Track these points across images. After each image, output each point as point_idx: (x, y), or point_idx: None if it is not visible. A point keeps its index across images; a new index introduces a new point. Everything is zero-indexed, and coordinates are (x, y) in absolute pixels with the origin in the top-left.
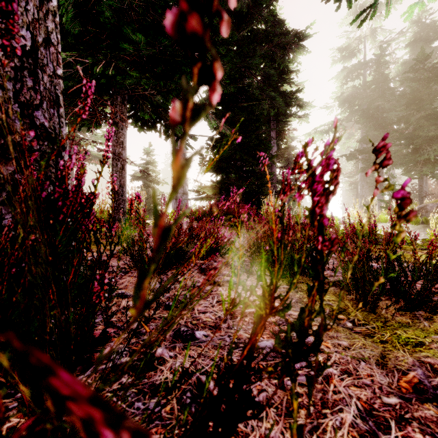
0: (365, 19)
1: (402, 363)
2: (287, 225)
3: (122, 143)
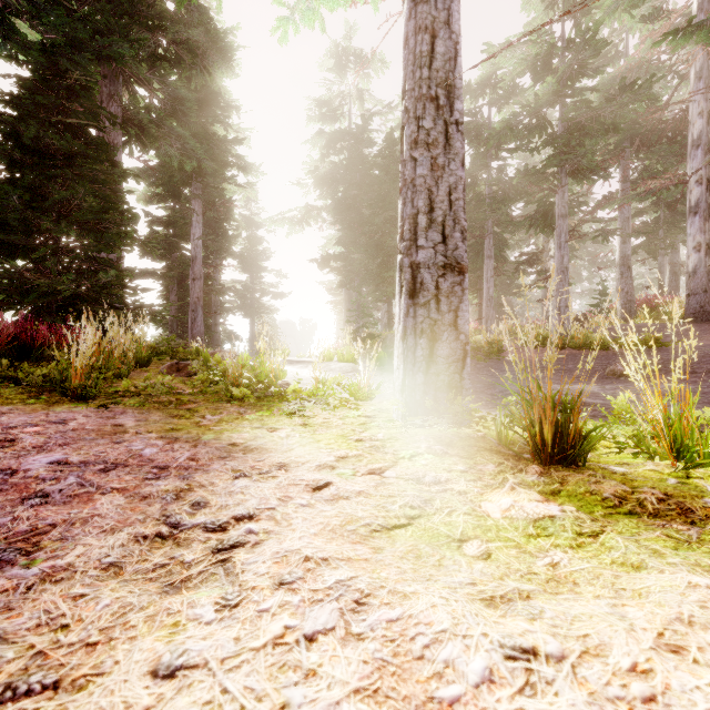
0: None
1: None
2: None
3: None
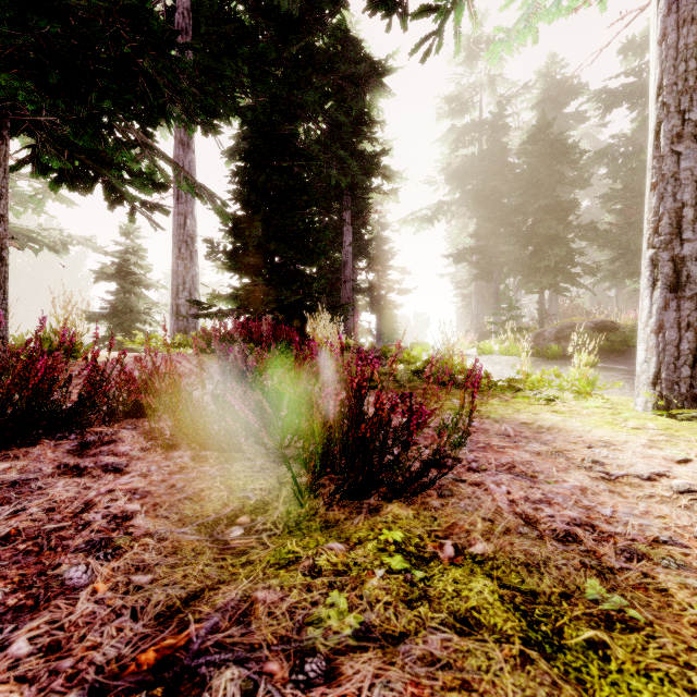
0: (429, 51)
1: (204, 608)
2: None
3: None
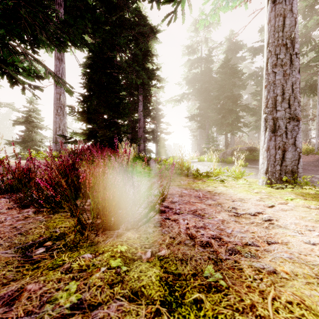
0: (170, 20)
1: None
2: None
3: None
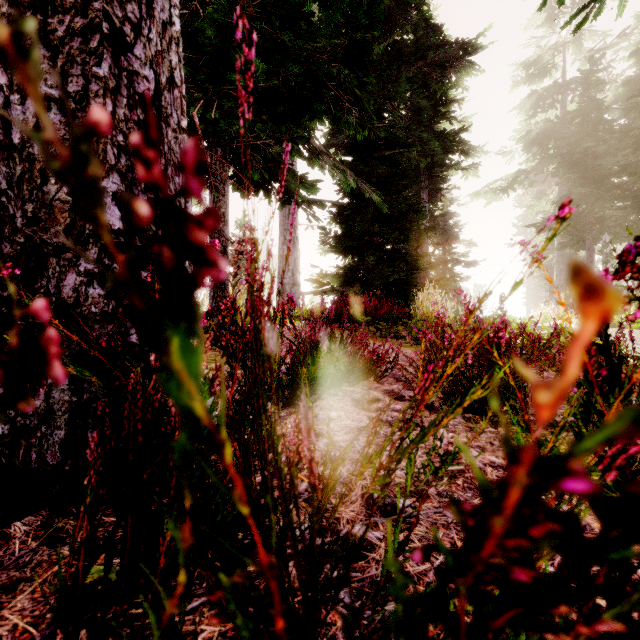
0: (584, 20)
1: None
2: (621, 358)
3: (224, 215)
